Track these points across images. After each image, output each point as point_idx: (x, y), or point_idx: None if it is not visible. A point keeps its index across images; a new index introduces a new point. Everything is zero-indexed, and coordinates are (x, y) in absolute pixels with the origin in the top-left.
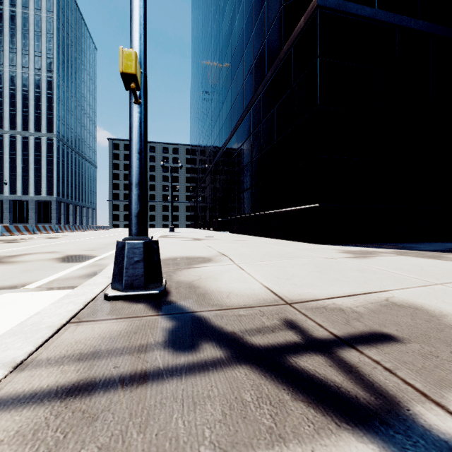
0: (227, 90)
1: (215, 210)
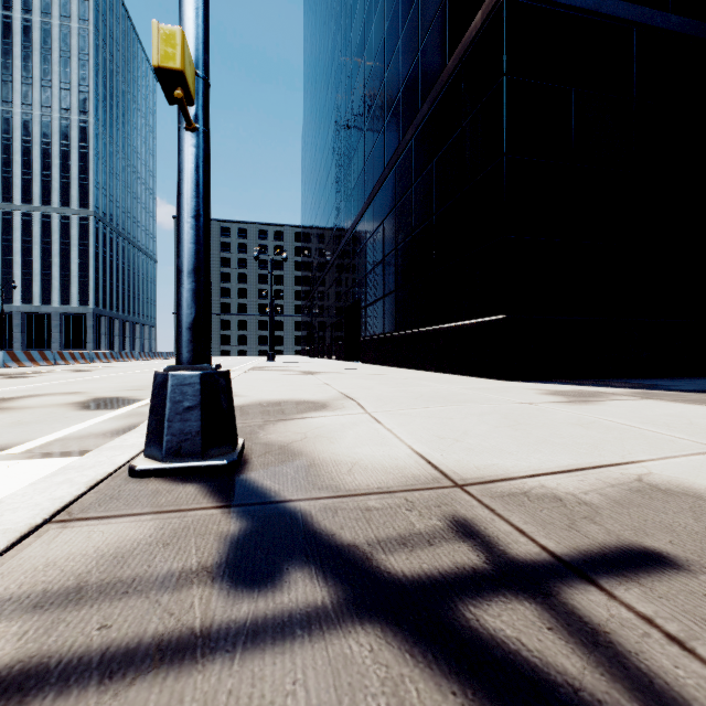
0: (359, 137)
1: (340, 328)
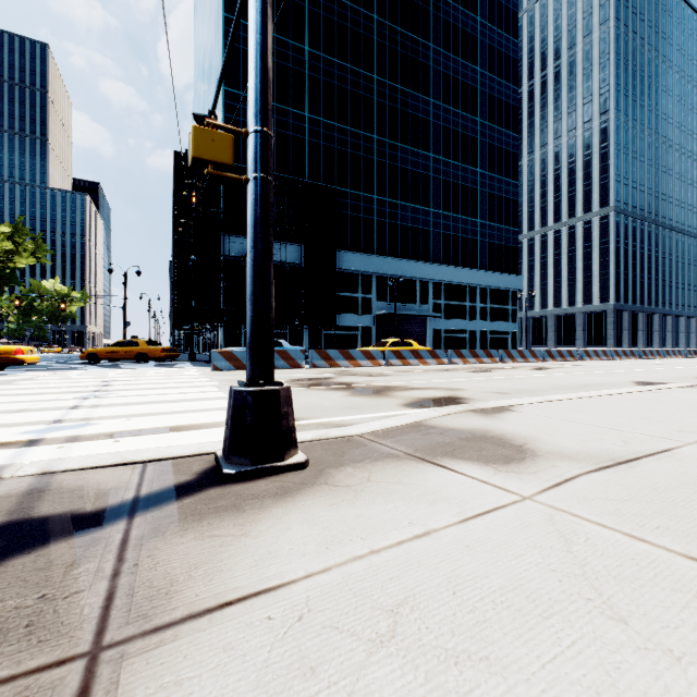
0: None
1: None
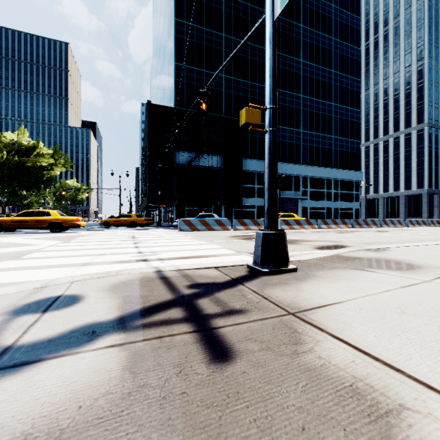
0: None
1: None
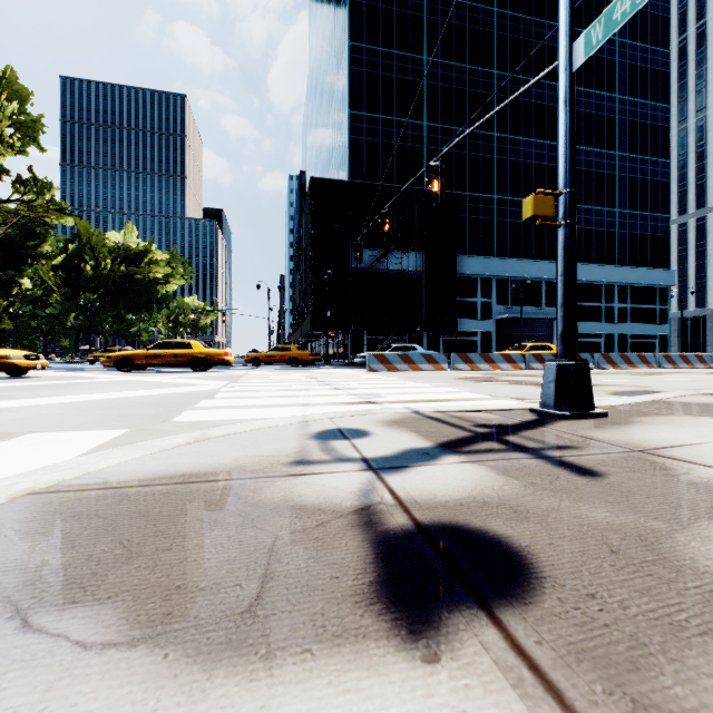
0: None
1: None
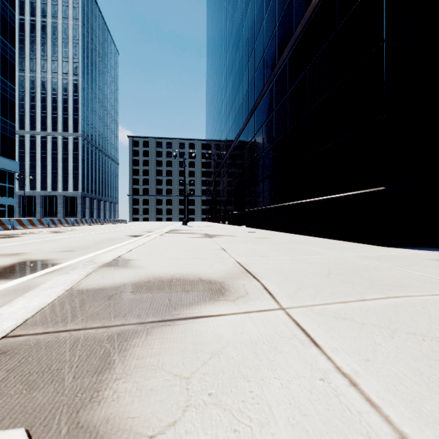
0: (244, 70)
1: (231, 203)
